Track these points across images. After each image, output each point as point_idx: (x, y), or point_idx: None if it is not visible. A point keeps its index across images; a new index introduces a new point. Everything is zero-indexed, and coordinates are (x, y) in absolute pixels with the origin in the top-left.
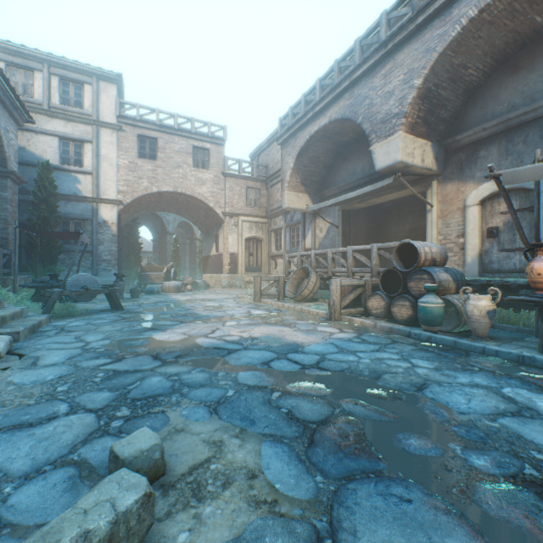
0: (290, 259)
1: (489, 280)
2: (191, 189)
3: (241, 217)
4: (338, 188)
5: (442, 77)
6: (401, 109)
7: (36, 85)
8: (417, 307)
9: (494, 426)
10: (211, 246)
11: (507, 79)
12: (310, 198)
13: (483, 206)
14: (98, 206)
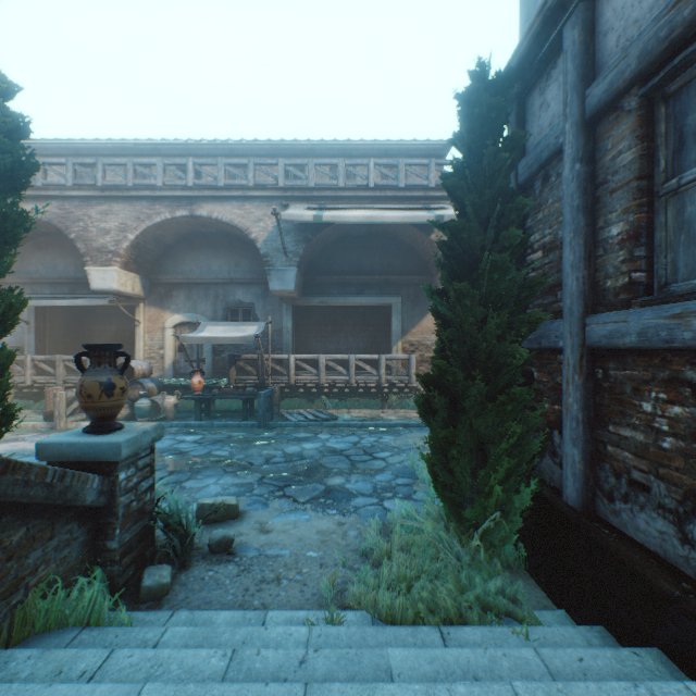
0: None
1: (178, 384)
2: None
3: None
4: (30, 278)
5: (150, 238)
6: (118, 249)
7: None
8: (136, 407)
9: (171, 447)
10: None
11: (190, 251)
12: None
13: (176, 329)
14: None
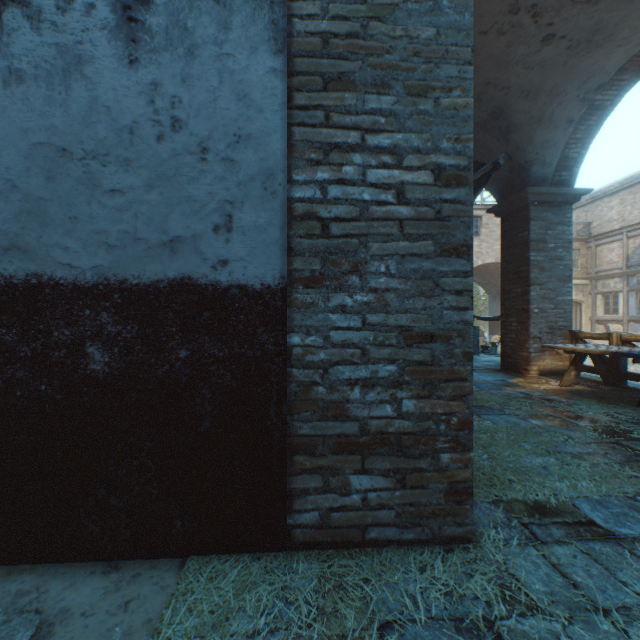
0: None
1: None
2: None
3: None
4: None
5: None
6: None
7: None
8: None
9: None
10: None
11: None
12: None
13: None
14: None
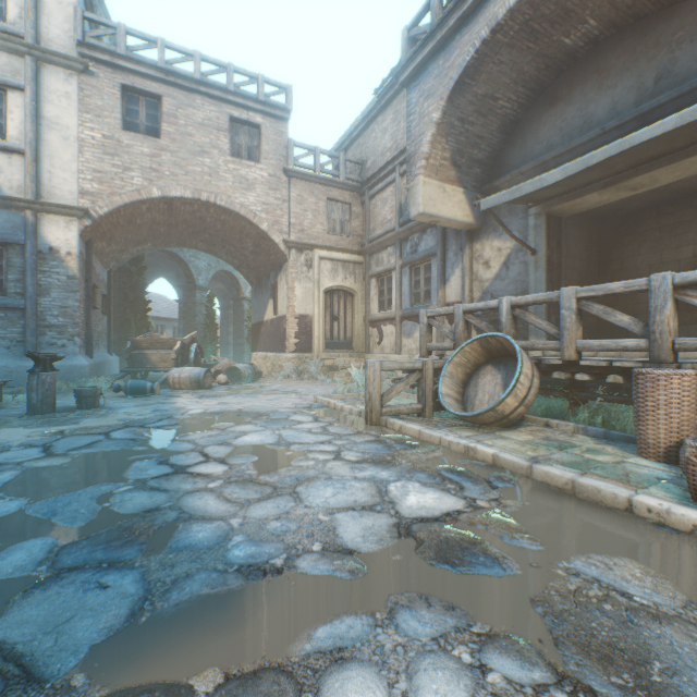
0: (433, 320)
1: None
2: (226, 196)
3: (318, 251)
4: (536, 167)
5: None
6: None
7: None
8: None
9: None
10: (265, 305)
11: None
12: (465, 197)
13: None
14: (38, 218)
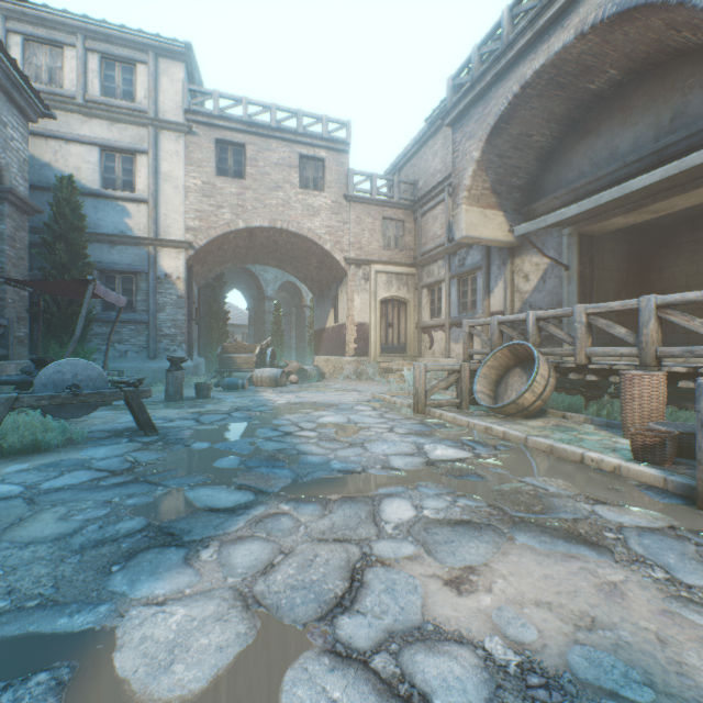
0: (473, 330)
1: None
2: (296, 223)
3: (374, 266)
4: (568, 193)
5: None
6: None
7: (67, 68)
8: None
9: None
10: (327, 314)
11: None
12: (505, 220)
13: None
14: (157, 252)
